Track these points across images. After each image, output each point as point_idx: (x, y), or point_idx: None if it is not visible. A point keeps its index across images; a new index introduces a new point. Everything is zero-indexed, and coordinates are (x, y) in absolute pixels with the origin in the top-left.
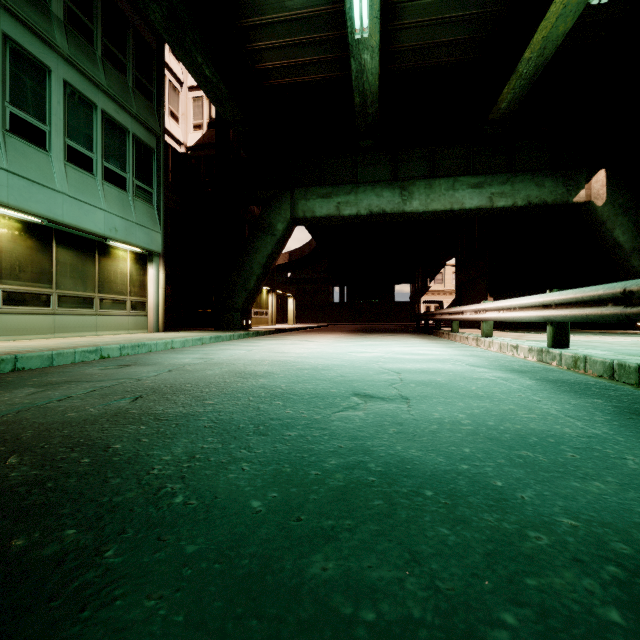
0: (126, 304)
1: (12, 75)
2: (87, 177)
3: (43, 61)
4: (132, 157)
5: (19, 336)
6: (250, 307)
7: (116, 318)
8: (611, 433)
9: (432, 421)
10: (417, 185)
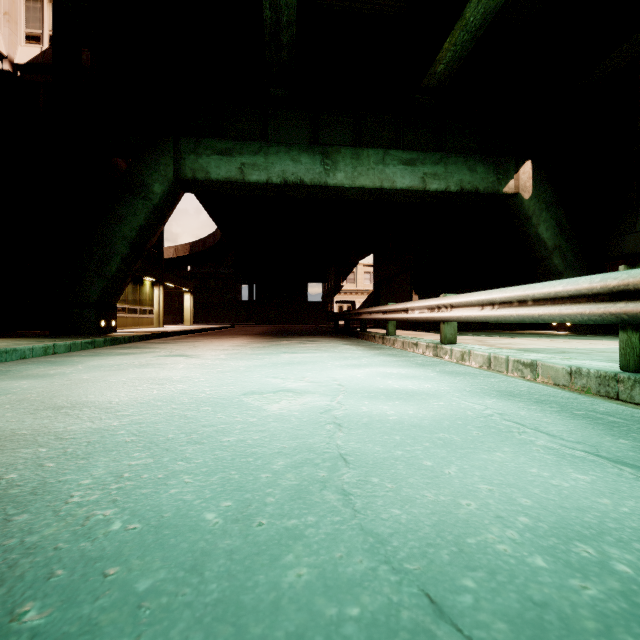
0: None
1: None
2: None
3: None
4: None
5: None
6: (114, 302)
7: None
8: None
9: None
10: (342, 153)
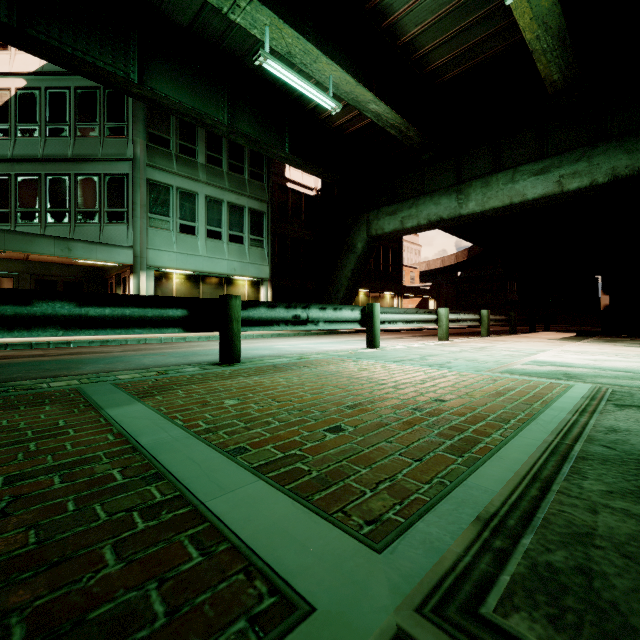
0: None
1: (180, 205)
2: (218, 243)
3: (195, 191)
4: (248, 222)
5: None
6: None
7: None
8: (152, 364)
9: (139, 359)
10: (473, 186)
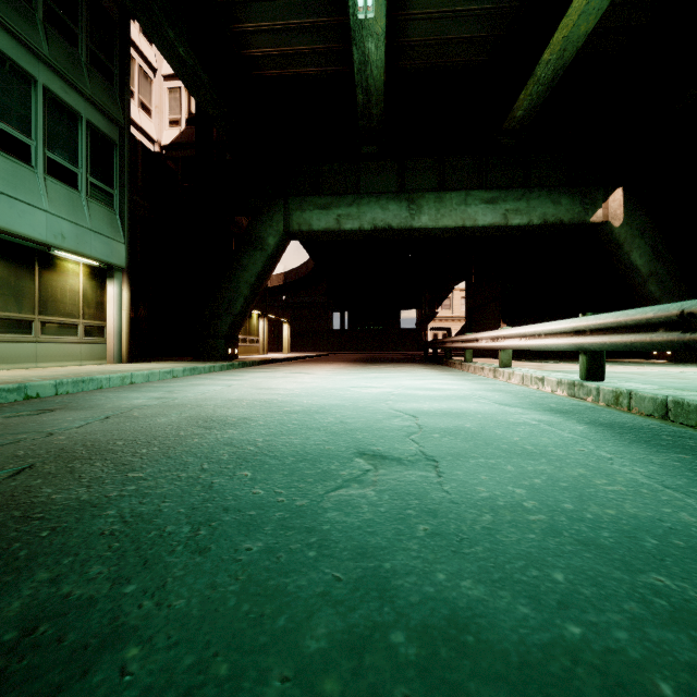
0: (78, 329)
1: None
2: (22, 168)
3: None
4: (86, 149)
5: None
6: (236, 333)
7: (64, 346)
8: None
9: (480, 505)
10: (426, 198)
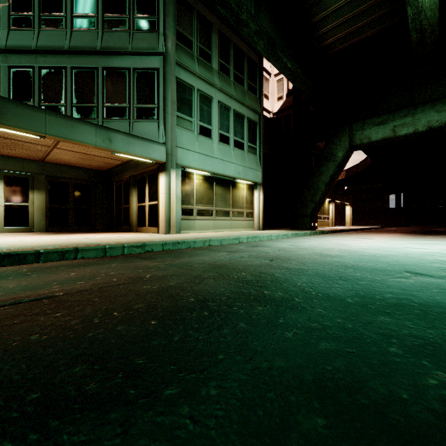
0: (244, 214)
1: (200, 107)
2: (227, 147)
3: (210, 95)
4: (246, 130)
5: (202, 230)
6: (316, 214)
7: (239, 222)
8: None
9: None
10: None
